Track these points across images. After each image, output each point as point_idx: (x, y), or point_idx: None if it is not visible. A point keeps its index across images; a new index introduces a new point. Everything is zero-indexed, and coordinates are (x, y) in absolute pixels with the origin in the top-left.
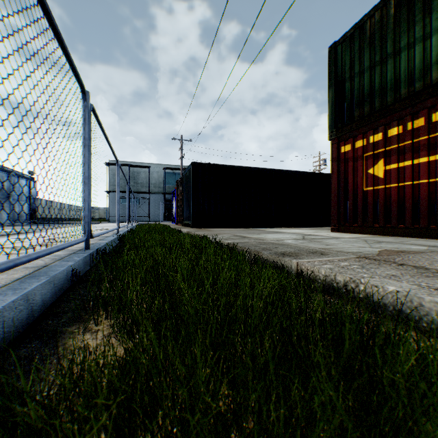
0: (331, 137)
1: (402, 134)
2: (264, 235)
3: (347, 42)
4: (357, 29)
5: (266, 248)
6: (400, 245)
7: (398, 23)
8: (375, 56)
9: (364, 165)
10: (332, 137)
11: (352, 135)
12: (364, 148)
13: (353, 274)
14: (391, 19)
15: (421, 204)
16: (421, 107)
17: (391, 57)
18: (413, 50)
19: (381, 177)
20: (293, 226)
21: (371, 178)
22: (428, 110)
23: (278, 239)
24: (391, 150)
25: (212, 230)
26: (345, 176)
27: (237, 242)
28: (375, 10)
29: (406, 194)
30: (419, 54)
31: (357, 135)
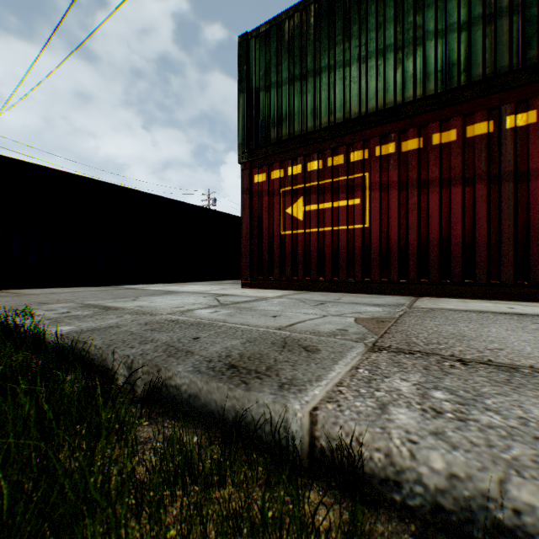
0: (242, 159)
1: (323, 170)
2: (149, 301)
3: (262, 38)
4: (275, 26)
5: (173, 343)
6: (350, 306)
7: (320, 37)
8: (295, 68)
9: (282, 203)
10: (243, 159)
11: (269, 162)
12: (282, 181)
13: (536, 457)
14: (313, 29)
15: (342, 253)
16: (342, 143)
17: (312, 75)
18: (335, 74)
19: (301, 219)
20: (185, 280)
21: (291, 220)
22: (348, 148)
23: (182, 310)
24: (312, 187)
25: (29, 293)
26: (259, 214)
27: (88, 330)
28: (295, 11)
29: (328, 241)
30: (341, 81)
31: (274, 163)
